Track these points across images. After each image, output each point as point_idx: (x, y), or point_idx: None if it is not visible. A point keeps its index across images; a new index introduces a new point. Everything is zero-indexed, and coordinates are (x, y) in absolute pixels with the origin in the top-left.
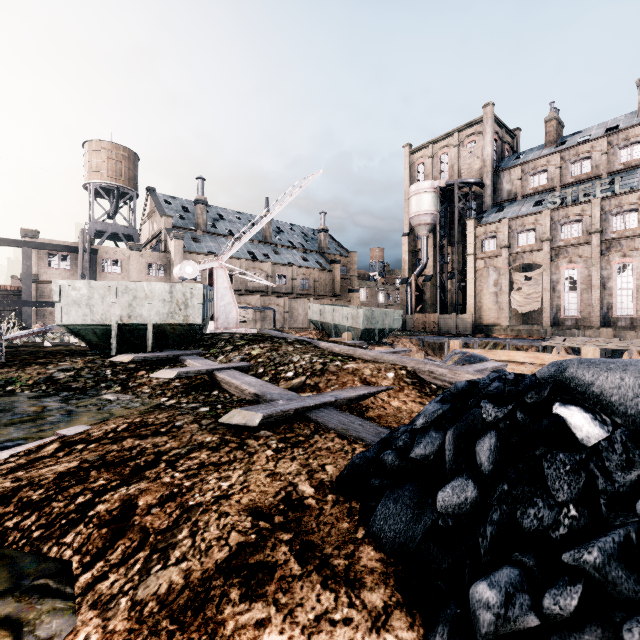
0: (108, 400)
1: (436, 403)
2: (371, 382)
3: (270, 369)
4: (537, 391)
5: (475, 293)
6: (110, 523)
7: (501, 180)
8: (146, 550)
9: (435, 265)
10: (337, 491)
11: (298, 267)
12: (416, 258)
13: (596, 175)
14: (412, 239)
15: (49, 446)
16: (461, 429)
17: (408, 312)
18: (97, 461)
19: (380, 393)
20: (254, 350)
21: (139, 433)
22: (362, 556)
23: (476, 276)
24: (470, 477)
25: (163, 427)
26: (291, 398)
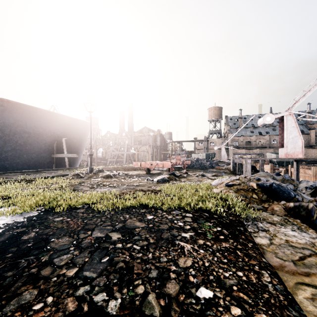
0: None
1: None
2: None
3: None
4: None
5: None
6: None
7: None
8: None
9: None
10: None
11: None
12: None
13: None
14: None
15: None
16: None
17: None
18: None
19: None
20: None
21: None
22: None
23: None
24: None
25: None
26: None
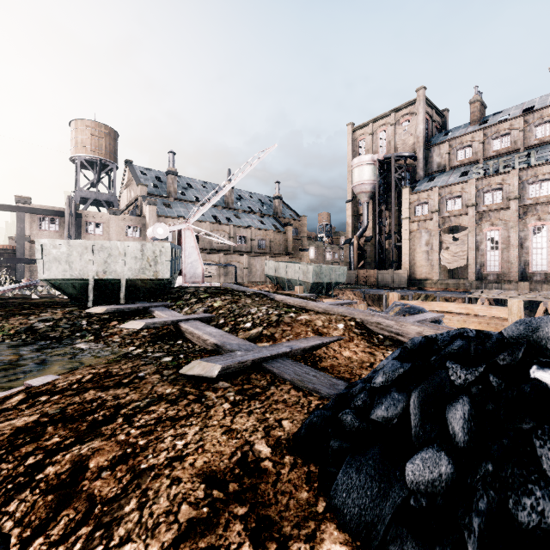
0: (80, 349)
1: (395, 360)
2: (323, 333)
3: (230, 320)
4: (510, 352)
5: (409, 252)
6: (57, 488)
7: (432, 154)
8: (89, 525)
9: (374, 227)
10: (294, 451)
11: (256, 229)
12: (358, 221)
13: (514, 149)
14: (355, 205)
15: (14, 397)
16: (427, 392)
17: (351, 268)
18: (56, 415)
19: (332, 343)
20: (216, 302)
21: (102, 384)
22: (324, 538)
23: (410, 237)
24: (442, 448)
25: (126, 378)
26: (249, 349)
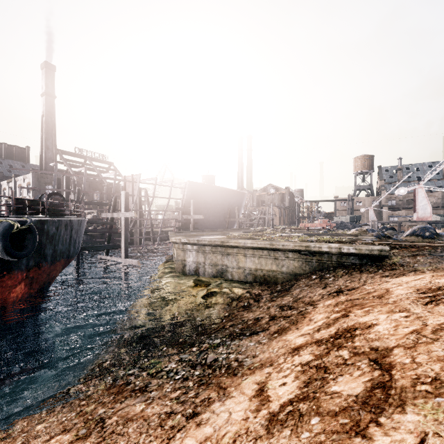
0: None
1: None
2: None
3: None
4: None
5: None
6: None
7: None
8: None
9: None
10: None
11: None
12: None
13: None
14: None
15: None
16: None
17: None
18: None
19: None
20: None
21: None
22: None
23: None
24: None
25: None
26: None
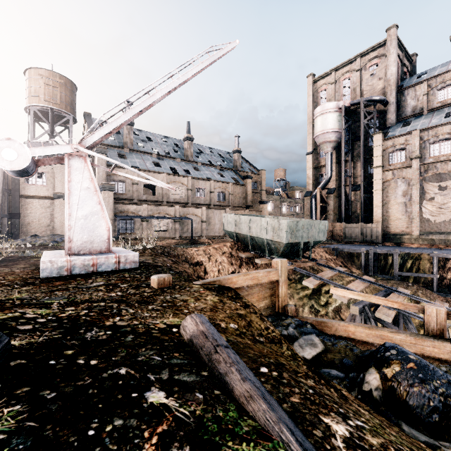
0: None
1: None
2: None
3: None
4: None
5: (382, 203)
6: None
7: (405, 97)
8: None
9: (337, 179)
10: None
11: (215, 181)
12: (319, 173)
13: None
14: (315, 157)
15: None
16: None
17: None
18: None
19: None
20: None
21: None
22: None
23: (383, 187)
24: None
25: None
26: None
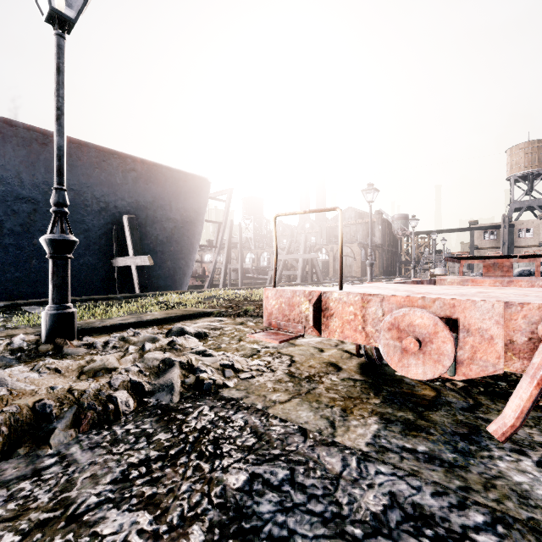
0: None
1: None
2: None
3: None
4: None
5: None
6: None
7: None
8: None
9: None
10: None
11: None
12: None
13: None
14: None
15: None
16: None
17: None
18: None
19: None
20: None
21: None
22: None
23: None
24: None
25: None
26: None
